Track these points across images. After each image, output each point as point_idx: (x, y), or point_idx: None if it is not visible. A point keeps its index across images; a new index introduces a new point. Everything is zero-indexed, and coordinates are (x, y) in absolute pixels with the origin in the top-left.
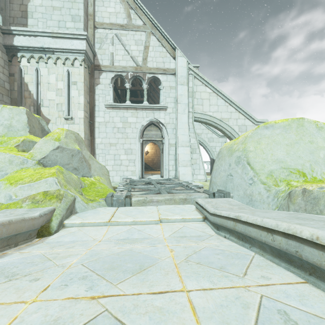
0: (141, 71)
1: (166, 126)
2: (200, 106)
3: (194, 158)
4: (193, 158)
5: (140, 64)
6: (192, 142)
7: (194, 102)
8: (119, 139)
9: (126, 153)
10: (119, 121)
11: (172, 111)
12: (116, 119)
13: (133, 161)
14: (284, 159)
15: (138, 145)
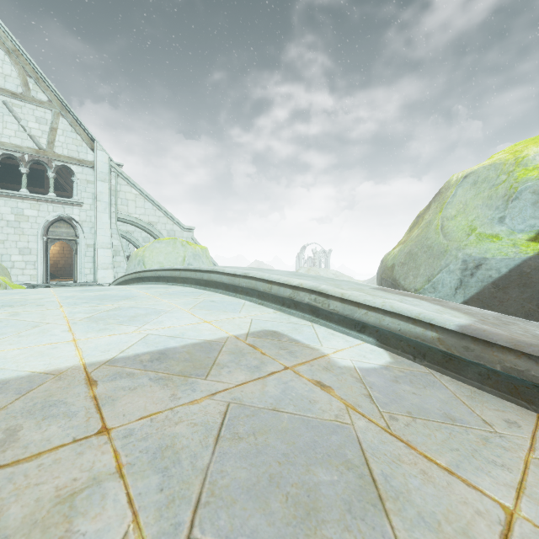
0: (46, 156)
1: (82, 224)
2: (125, 207)
3: (117, 260)
4: (116, 261)
5: (45, 147)
6: (115, 244)
7: (118, 202)
8: (10, 236)
9: (21, 253)
10: (10, 212)
11: (90, 208)
12: (5, 209)
13: (33, 263)
14: (163, 262)
15: (41, 245)
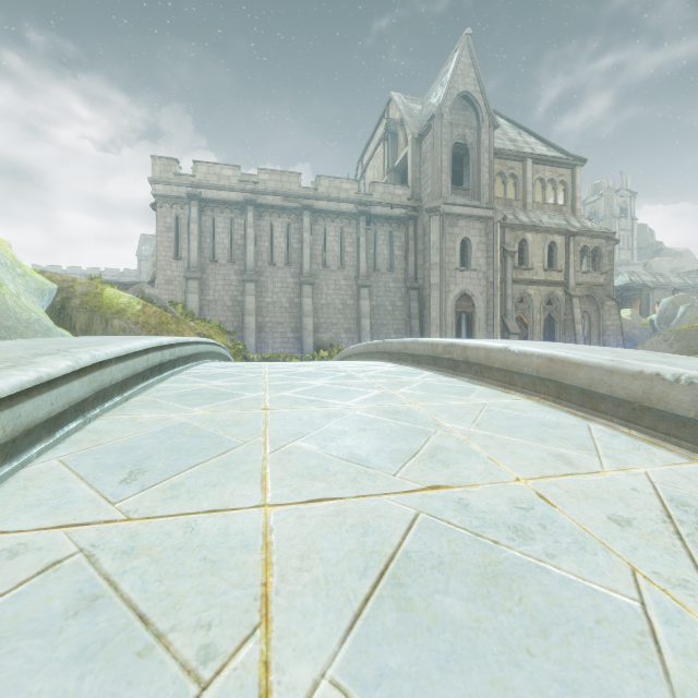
0: None
1: None
2: None
3: None
4: None
5: None
6: None
7: None
8: None
9: None
10: None
11: None
12: None
13: None
14: None
15: None
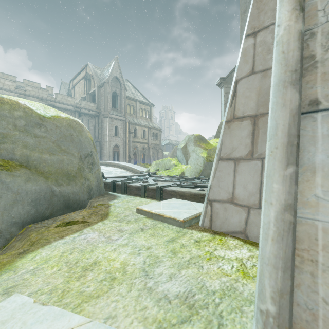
0: None
1: None
2: None
3: None
4: None
5: None
6: None
7: None
8: None
9: None
10: None
11: None
12: None
13: None
14: None
15: None
